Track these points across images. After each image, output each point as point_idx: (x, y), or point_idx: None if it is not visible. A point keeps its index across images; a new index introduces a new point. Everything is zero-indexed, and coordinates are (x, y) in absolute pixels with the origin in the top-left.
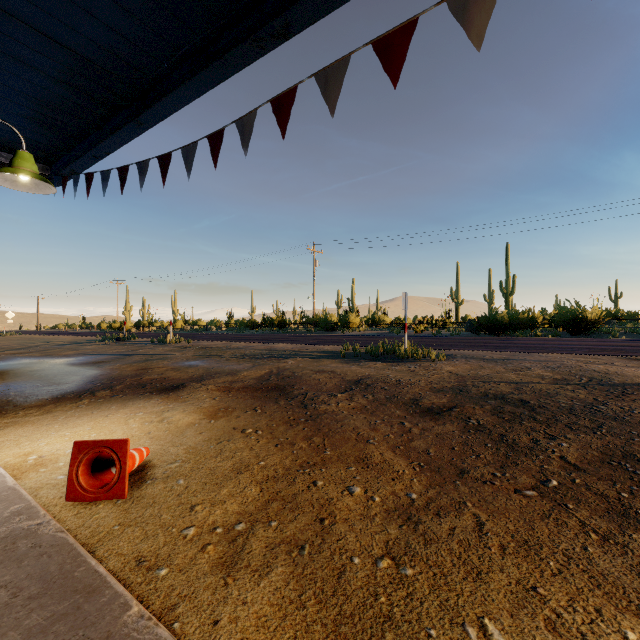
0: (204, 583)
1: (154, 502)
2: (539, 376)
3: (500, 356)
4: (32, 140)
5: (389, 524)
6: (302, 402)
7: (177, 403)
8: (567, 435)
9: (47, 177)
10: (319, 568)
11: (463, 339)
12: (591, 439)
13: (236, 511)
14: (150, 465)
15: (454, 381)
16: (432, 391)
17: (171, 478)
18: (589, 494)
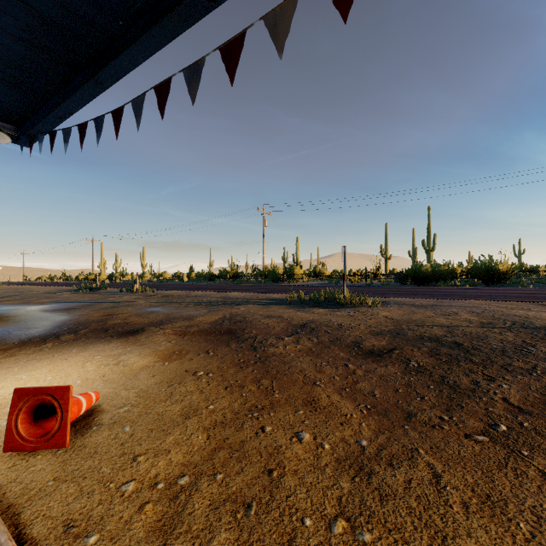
0: None
1: (95, 452)
2: (466, 320)
3: (428, 302)
4: None
5: (341, 476)
6: (252, 345)
7: (135, 346)
8: (505, 376)
9: (17, 138)
10: (267, 533)
11: (393, 288)
12: (529, 380)
13: (180, 462)
14: (99, 410)
15: (390, 325)
16: (371, 334)
17: (117, 424)
18: (540, 439)
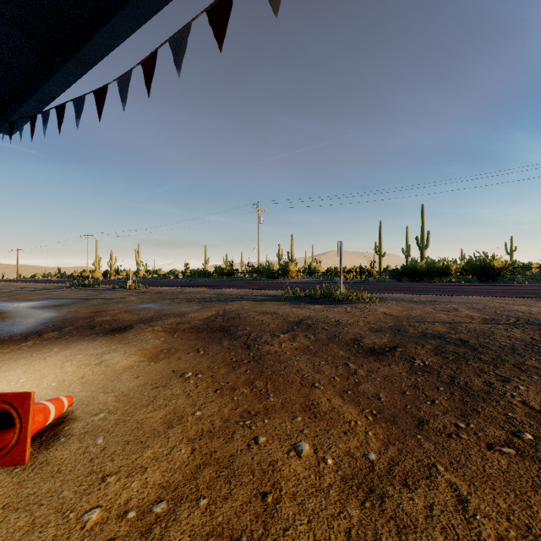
0: None
1: (58, 470)
2: (468, 316)
3: (426, 298)
4: None
5: (348, 500)
6: (245, 343)
7: (120, 344)
8: (520, 377)
9: None
10: None
11: (389, 285)
12: None
13: (158, 483)
14: (71, 417)
15: (390, 321)
16: (371, 331)
17: (89, 435)
18: None
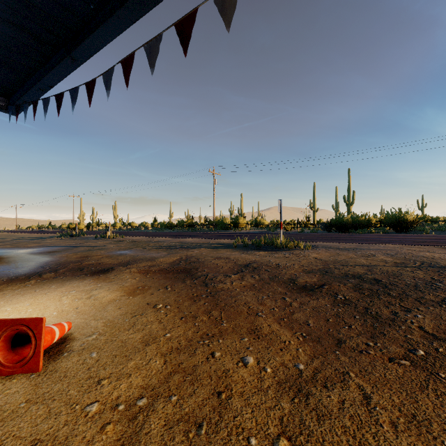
0: None
1: (65, 376)
2: (383, 261)
3: (350, 246)
4: None
5: (282, 397)
6: (204, 281)
7: (105, 283)
8: (419, 308)
9: (6, 107)
10: None
11: (320, 235)
12: (440, 311)
13: (140, 385)
14: (70, 338)
15: (320, 265)
16: (304, 272)
17: (86, 351)
18: None
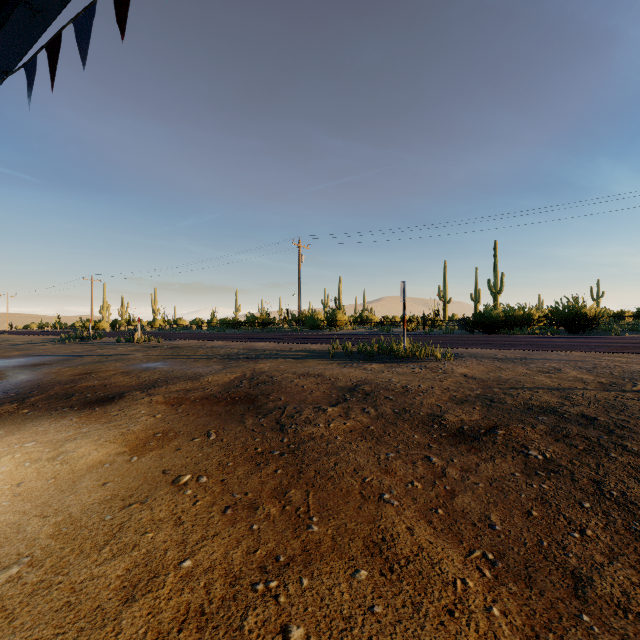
0: None
1: None
2: (578, 379)
3: (514, 355)
4: None
5: None
6: (278, 421)
7: (97, 424)
8: None
9: None
10: None
11: (460, 337)
12: None
13: None
14: None
15: (476, 387)
16: (453, 402)
17: None
18: None
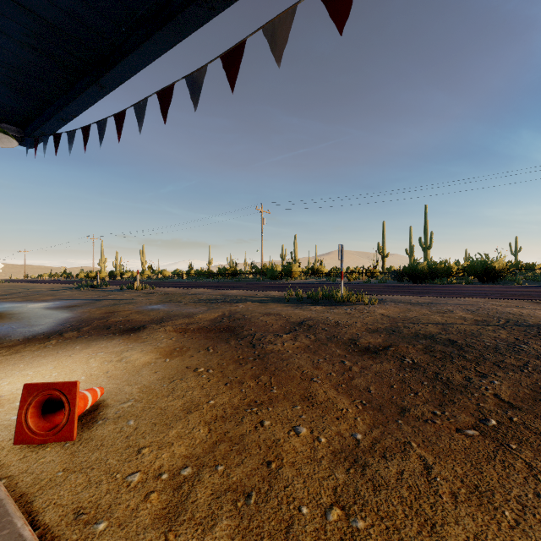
0: (143, 540)
1: (102, 445)
2: (461, 318)
3: (424, 300)
4: (5, 104)
5: (336, 467)
6: (251, 342)
7: (136, 343)
8: (497, 373)
9: (21, 139)
10: (266, 520)
11: (390, 286)
12: (520, 377)
13: (183, 454)
14: (103, 405)
15: (387, 322)
16: (368, 331)
17: (122, 418)
18: (529, 433)
